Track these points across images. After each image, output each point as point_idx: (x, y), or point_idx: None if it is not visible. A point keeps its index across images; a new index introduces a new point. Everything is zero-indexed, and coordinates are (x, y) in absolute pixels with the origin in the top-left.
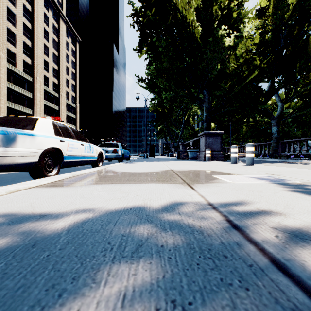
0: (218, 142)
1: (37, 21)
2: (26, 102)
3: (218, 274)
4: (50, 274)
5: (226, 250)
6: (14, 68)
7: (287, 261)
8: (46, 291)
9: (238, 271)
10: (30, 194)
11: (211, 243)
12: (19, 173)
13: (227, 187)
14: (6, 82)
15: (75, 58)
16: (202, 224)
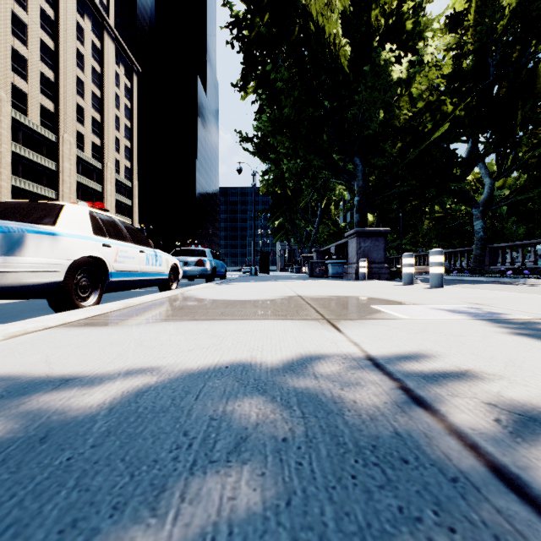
0: (380, 247)
1: (65, 36)
2: (46, 178)
3: (394, 497)
4: (70, 497)
5: (406, 449)
6: (25, 118)
7: (523, 471)
8: (60, 534)
9: (431, 492)
10: (46, 340)
11: (377, 433)
12: (32, 302)
13: (399, 327)
14: (10, 143)
15: (130, 101)
16: (358, 396)
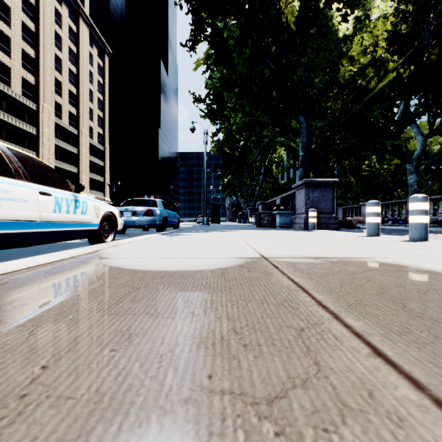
0: (328, 198)
1: (44, 19)
2: (28, 141)
3: None
4: None
5: None
6: (8, 89)
7: None
8: None
9: None
10: None
11: None
12: None
13: None
14: None
15: (102, 78)
16: None
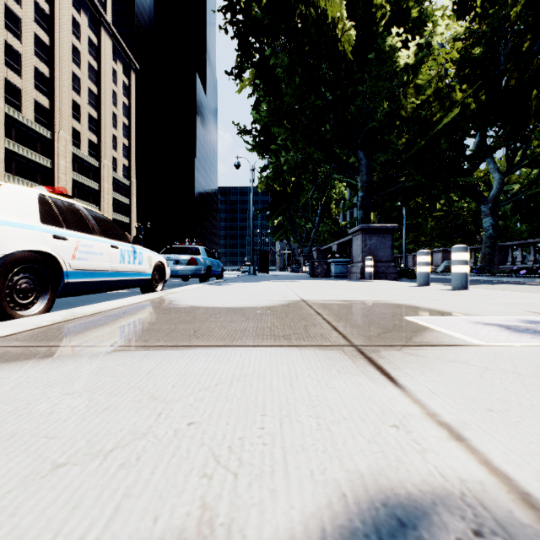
0: (387, 245)
1: (60, 31)
2: (41, 176)
3: None
4: None
5: None
6: (19, 114)
7: None
8: None
9: None
10: None
11: None
12: None
13: (491, 369)
14: (3, 140)
15: (128, 99)
16: None
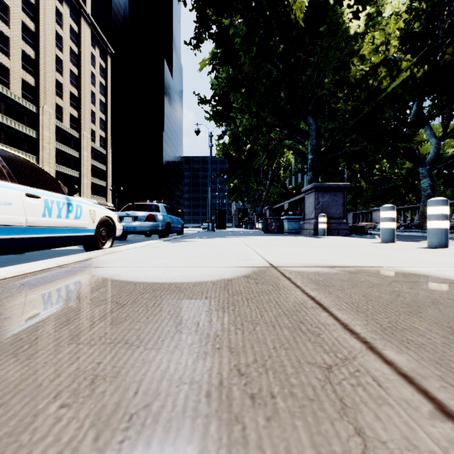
0: (339, 203)
1: (45, 19)
2: (27, 145)
3: None
4: None
5: None
6: (7, 90)
7: None
8: None
9: None
10: None
11: None
12: None
13: None
14: None
15: (105, 80)
16: None
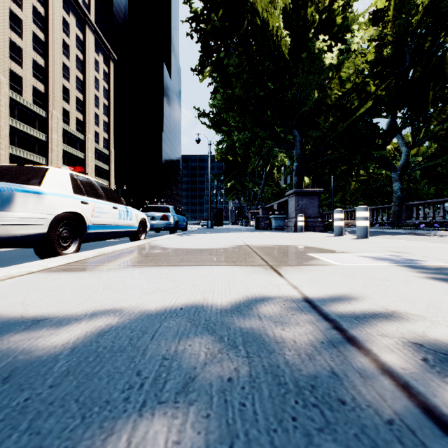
0: (315, 205)
1: (53, 29)
2: (38, 147)
3: (333, 441)
4: (20, 441)
5: (342, 389)
6: (20, 97)
7: None
8: None
9: (369, 436)
10: (26, 284)
11: (315, 373)
12: (22, 250)
13: (332, 272)
14: (7, 118)
15: (107, 84)
16: (298, 336)
